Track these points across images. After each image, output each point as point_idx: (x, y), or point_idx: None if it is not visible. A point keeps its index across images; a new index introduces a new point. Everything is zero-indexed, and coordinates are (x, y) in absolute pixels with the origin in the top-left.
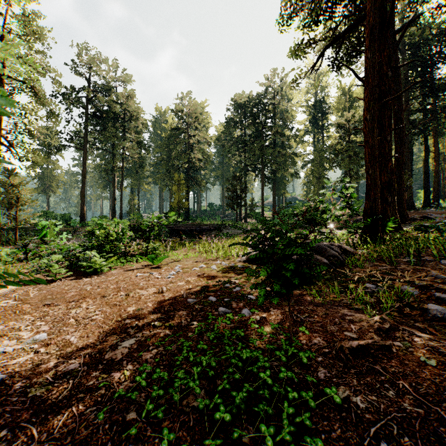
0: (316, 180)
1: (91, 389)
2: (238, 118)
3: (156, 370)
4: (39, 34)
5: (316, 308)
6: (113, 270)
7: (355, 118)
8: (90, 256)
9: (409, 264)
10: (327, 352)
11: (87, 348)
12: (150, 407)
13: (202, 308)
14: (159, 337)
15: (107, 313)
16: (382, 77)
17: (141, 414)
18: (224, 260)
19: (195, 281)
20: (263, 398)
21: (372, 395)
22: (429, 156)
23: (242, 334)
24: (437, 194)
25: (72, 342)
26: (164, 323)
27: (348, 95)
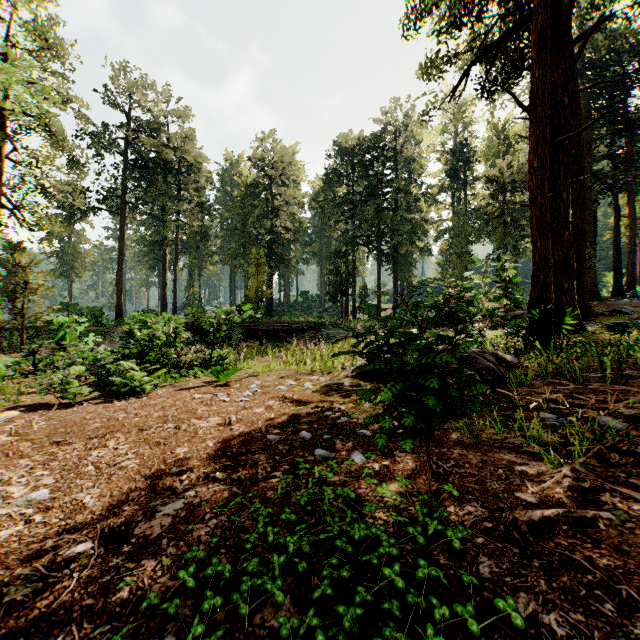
0: (456, 258)
1: (107, 589)
2: (344, 169)
3: (212, 560)
4: (56, 47)
5: (466, 451)
6: (160, 389)
7: (513, 168)
8: (127, 368)
9: (603, 381)
10: (491, 527)
11: (108, 516)
12: (199, 629)
13: (289, 450)
14: (222, 498)
15: (145, 457)
16: (554, 105)
17: (184, 639)
18: (322, 375)
19: (280, 407)
20: (389, 613)
21: (576, 611)
22: (621, 223)
23: (353, 496)
24: (632, 277)
25: (87, 505)
26: (230, 473)
27: (503, 135)
